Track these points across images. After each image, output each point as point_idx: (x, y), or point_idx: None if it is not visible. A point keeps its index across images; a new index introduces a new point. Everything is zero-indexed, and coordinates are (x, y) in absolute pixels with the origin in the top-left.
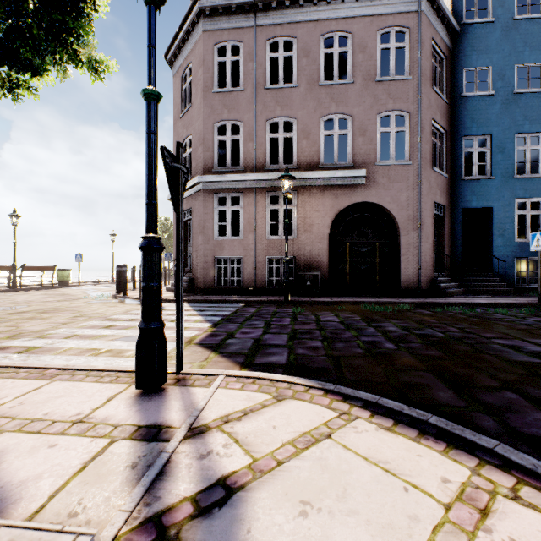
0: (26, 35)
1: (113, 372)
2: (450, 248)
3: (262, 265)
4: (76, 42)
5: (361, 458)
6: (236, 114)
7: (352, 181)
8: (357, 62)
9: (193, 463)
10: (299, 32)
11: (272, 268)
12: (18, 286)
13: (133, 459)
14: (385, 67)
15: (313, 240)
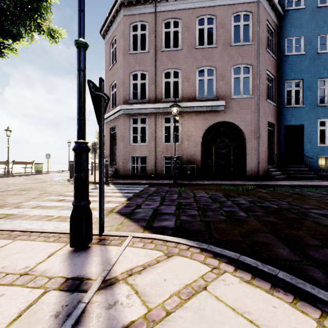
0: (7, 13)
1: (57, 233)
2: (277, 150)
3: (160, 161)
4: (40, 18)
5: (230, 309)
6: (143, 67)
7: (216, 108)
8: (219, 34)
9: (102, 313)
10: (183, 15)
11: (166, 162)
12: (10, 174)
13: (58, 308)
14: (236, 38)
15: (191, 145)
